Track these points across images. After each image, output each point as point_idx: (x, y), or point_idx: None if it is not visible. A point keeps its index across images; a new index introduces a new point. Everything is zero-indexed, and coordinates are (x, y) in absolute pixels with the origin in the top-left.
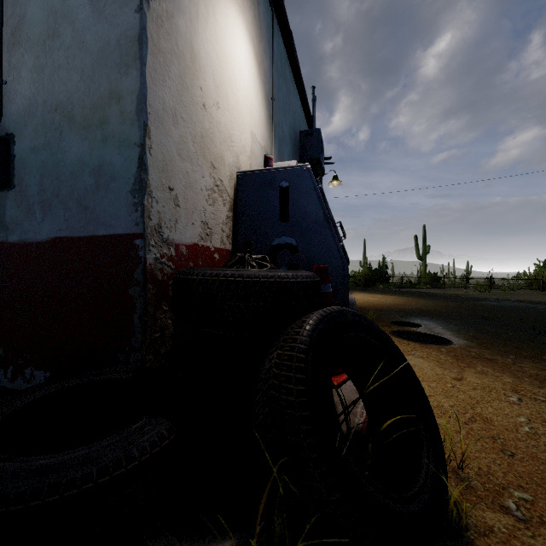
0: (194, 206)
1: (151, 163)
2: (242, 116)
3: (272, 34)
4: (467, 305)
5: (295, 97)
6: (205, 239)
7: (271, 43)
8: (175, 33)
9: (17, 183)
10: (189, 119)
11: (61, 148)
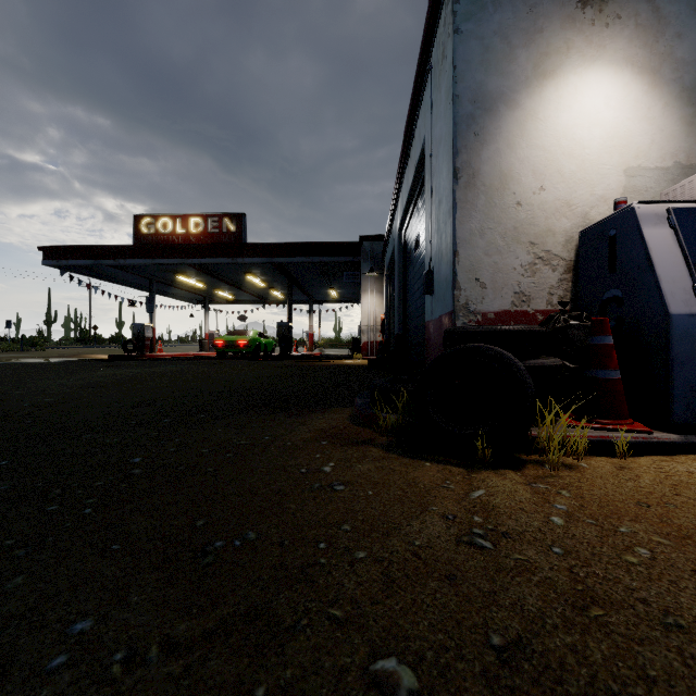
0: (504, 284)
1: (460, 270)
2: (597, 167)
3: None
4: None
5: None
6: (519, 305)
7: None
8: (481, 179)
9: (434, 291)
10: (498, 225)
11: (440, 270)
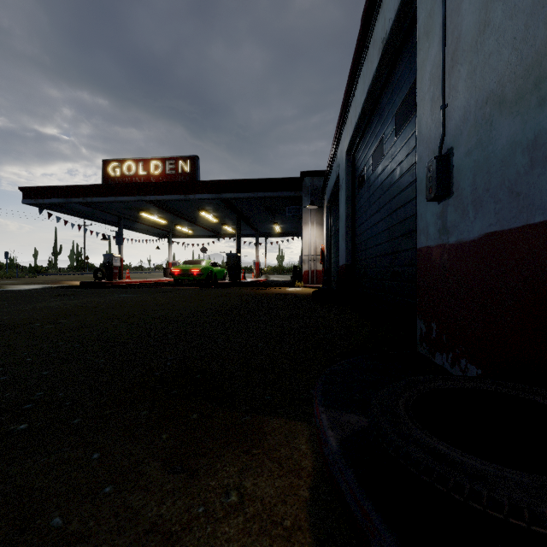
0: None
1: None
2: None
3: None
4: None
5: None
6: None
7: None
8: None
9: (454, 190)
10: None
11: (491, 139)
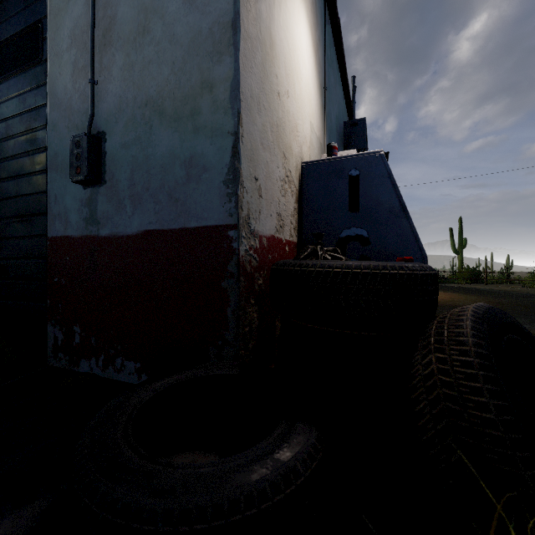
0: (271, 197)
1: (242, 152)
2: (304, 105)
3: (324, 22)
4: (524, 302)
5: (339, 87)
6: (279, 231)
7: (323, 31)
8: (259, 19)
9: (108, 179)
10: (268, 108)
11: (151, 142)
